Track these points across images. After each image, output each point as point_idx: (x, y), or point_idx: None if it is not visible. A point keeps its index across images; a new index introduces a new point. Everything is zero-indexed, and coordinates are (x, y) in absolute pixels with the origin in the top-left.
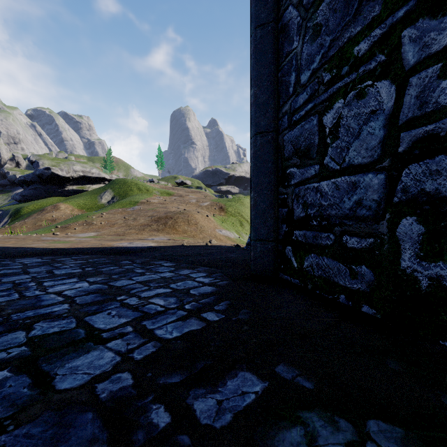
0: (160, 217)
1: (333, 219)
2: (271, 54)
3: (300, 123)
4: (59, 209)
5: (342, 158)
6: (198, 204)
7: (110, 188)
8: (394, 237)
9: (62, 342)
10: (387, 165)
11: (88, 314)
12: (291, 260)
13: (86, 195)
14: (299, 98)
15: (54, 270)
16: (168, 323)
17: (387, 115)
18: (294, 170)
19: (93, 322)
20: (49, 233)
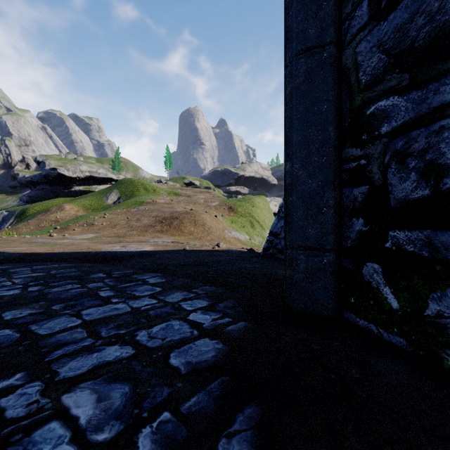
0: (165, 217)
1: None
2: None
3: None
4: (64, 210)
5: None
6: (206, 204)
7: (116, 188)
8: None
9: None
10: None
11: None
12: (380, 291)
13: (92, 196)
14: None
15: None
16: None
17: None
18: (390, 101)
19: None
20: (47, 235)
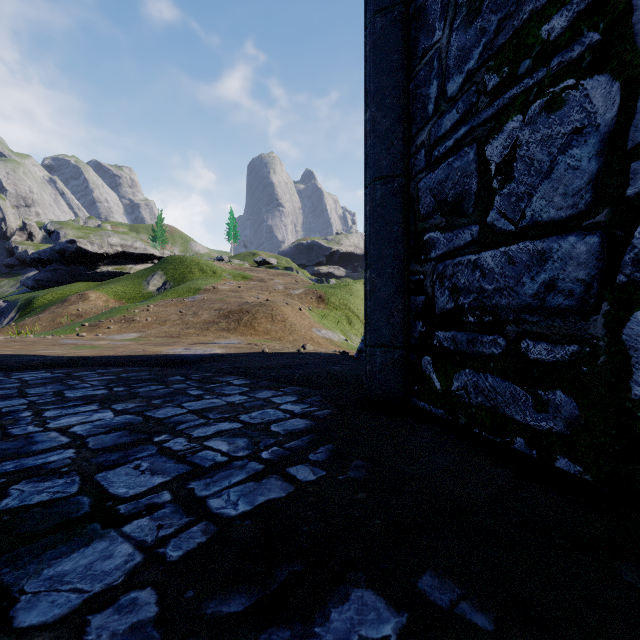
0: (231, 311)
1: (503, 313)
2: (398, 55)
3: (446, 160)
4: (88, 300)
5: (520, 211)
6: (286, 292)
7: (161, 269)
8: (617, 344)
9: (48, 522)
10: (605, 219)
11: (102, 468)
12: (431, 377)
13: (126, 280)
14: (444, 120)
15: (65, 391)
16: (232, 486)
17: (605, 134)
18: (436, 234)
19: (109, 483)
20: (72, 334)
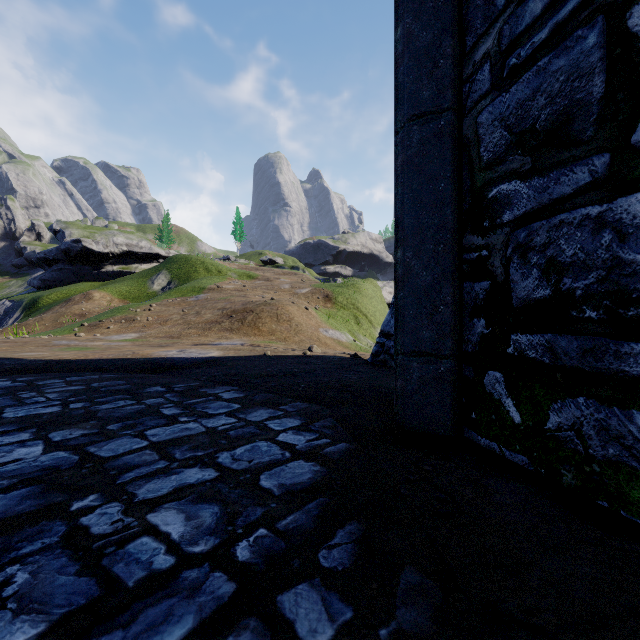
0: (235, 310)
1: None
2: None
3: (534, 65)
4: (92, 300)
5: None
6: (292, 291)
7: (166, 268)
8: None
9: None
10: None
11: None
12: (502, 404)
13: (131, 279)
14: (529, 4)
15: (7, 408)
16: None
17: None
18: (512, 185)
19: None
20: (70, 334)
